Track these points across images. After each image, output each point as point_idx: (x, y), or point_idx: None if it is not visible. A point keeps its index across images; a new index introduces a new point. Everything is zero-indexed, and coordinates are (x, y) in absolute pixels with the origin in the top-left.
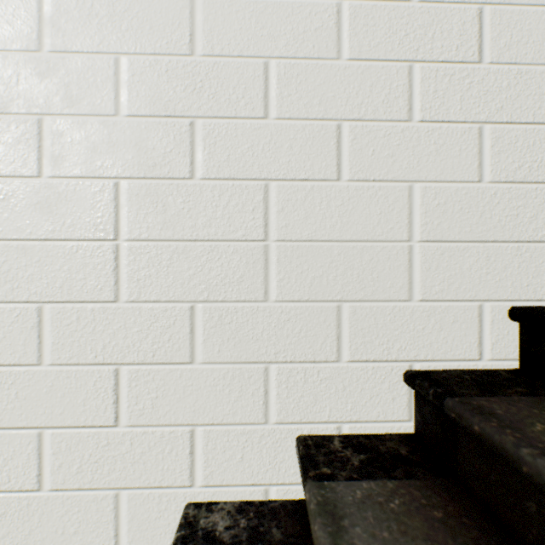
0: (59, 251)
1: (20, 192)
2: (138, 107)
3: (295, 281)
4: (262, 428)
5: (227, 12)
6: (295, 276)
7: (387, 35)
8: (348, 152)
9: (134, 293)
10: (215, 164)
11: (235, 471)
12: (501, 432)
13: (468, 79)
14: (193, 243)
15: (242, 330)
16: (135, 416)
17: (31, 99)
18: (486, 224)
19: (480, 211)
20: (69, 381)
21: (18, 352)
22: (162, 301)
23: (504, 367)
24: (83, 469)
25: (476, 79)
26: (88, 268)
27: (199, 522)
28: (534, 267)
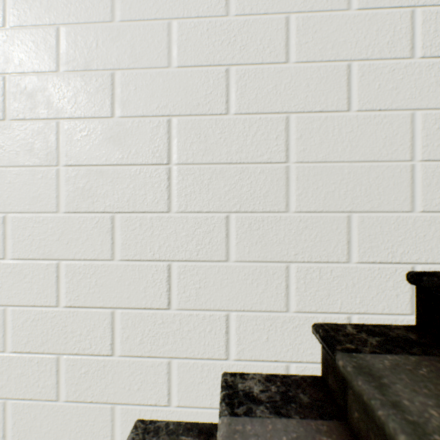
0: (126, 173)
1: (98, 129)
2: (185, 60)
3: (311, 195)
4: (284, 316)
5: None
6: (311, 191)
7: None
8: (357, 87)
9: (182, 205)
10: (246, 102)
11: (261, 349)
12: None
13: None
14: (228, 165)
15: (267, 236)
16: (183, 302)
17: (106, 58)
18: None
19: None
20: (133, 273)
21: (97, 250)
22: (203, 211)
23: None
24: (144, 341)
25: None
26: (148, 186)
27: (238, 386)
28: None
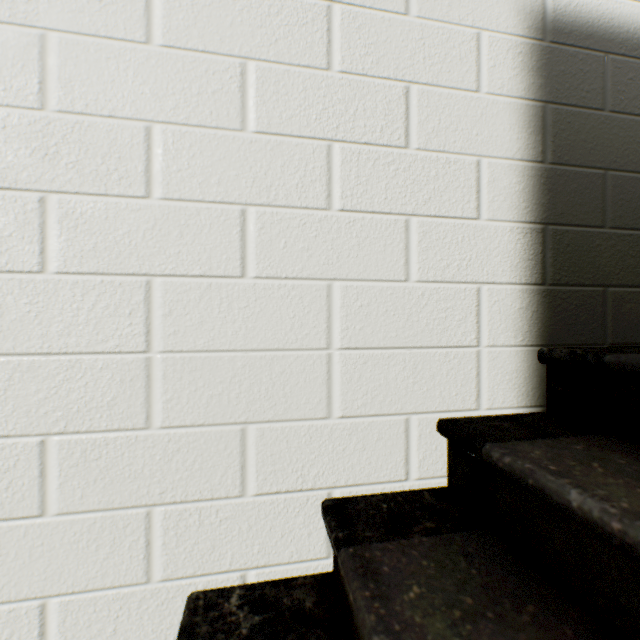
0: None
1: None
2: None
3: (188, 401)
4: (143, 589)
5: (94, 58)
6: (188, 395)
7: (303, 107)
8: (255, 244)
9: None
10: (77, 254)
11: None
12: (367, 607)
13: (394, 165)
14: (45, 357)
15: (115, 467)
16: None
17: None
18: (414, 328)
19: (407, 314)
20: None
21: None
22: None
23: (432, 485)
24: None
25: (403, 166)
26: None
27: None
28: (463, 374)
